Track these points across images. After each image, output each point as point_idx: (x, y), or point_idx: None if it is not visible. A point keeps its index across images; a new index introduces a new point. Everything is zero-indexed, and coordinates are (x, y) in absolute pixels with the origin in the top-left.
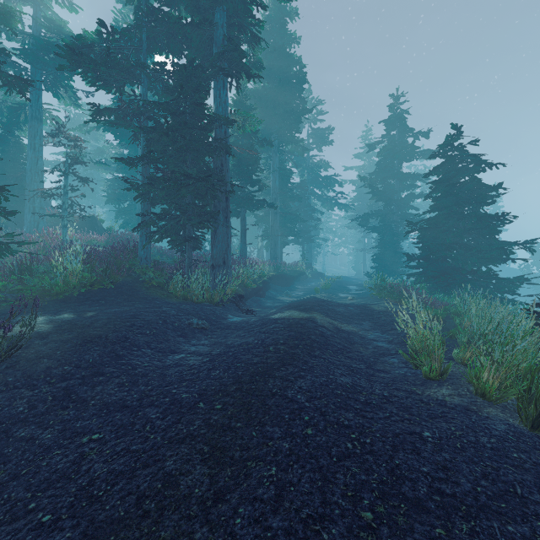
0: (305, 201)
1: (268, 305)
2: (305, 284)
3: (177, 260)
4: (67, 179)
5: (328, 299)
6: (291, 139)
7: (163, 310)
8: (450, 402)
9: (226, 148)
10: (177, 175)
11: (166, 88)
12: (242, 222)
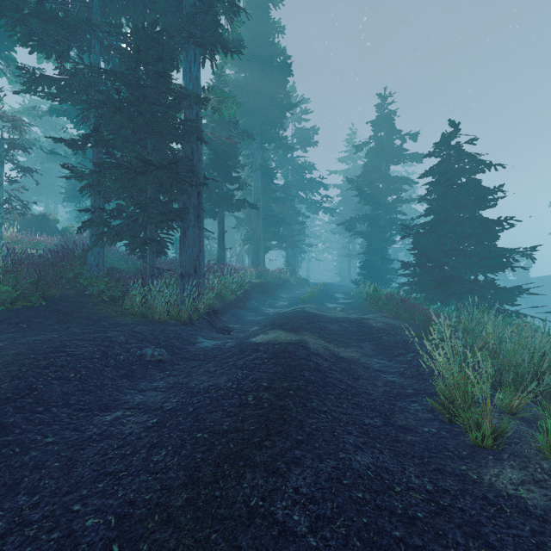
0: (289, 203)
1: (249, 318)
2: (290, 292)
3: (140, 267)
4: (3, 167)
5: (317, 311)
6: (275, 136)
7: (107, 335)
8: (532, 503)
9: (197, 132)
10: (132, 160)
11: (121, 53)
12: (220, 224)
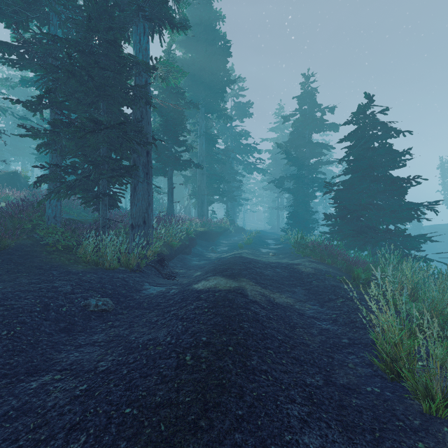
0: (228, 165)
1: (194, 263)
2: (229, 239)
3: (96, 218)
4: None
5: (252, 256)
6: (216, 107)
7: (54, 285)
8: None
9: (146, 97)
10: (83, 120)
11: (75, 23)
12: (169, 181)
